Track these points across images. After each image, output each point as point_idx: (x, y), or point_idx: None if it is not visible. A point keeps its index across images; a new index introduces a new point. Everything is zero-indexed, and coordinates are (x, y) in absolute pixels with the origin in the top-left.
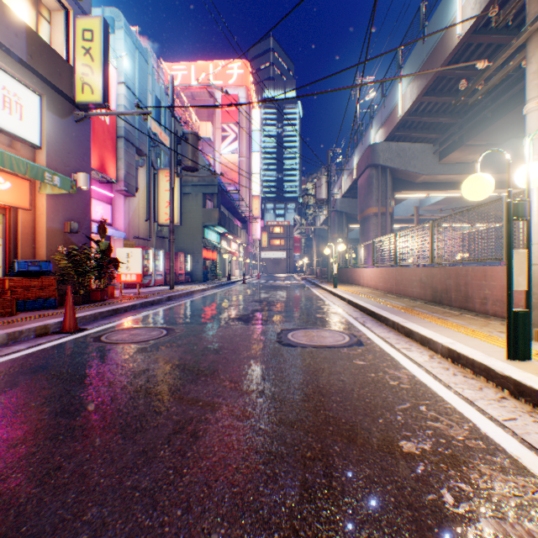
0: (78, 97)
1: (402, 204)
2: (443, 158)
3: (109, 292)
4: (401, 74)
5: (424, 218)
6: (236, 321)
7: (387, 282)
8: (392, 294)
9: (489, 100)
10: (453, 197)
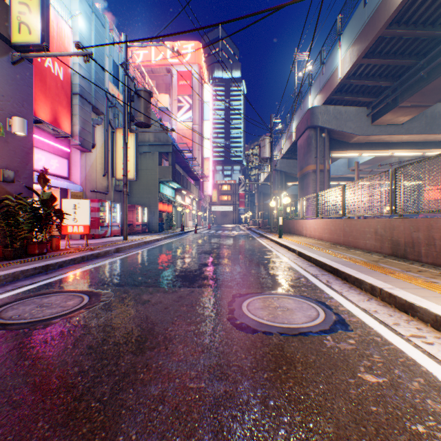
0: (15, 38)
1: (333, 164)
2: (376, 120)
3: (54, 245)
4: (340, 40)
5: (351, 177)
6: (180, 281)
7: (333, 233)
8: (340, 245)
9: (426, 61)
10: (379, 158)
